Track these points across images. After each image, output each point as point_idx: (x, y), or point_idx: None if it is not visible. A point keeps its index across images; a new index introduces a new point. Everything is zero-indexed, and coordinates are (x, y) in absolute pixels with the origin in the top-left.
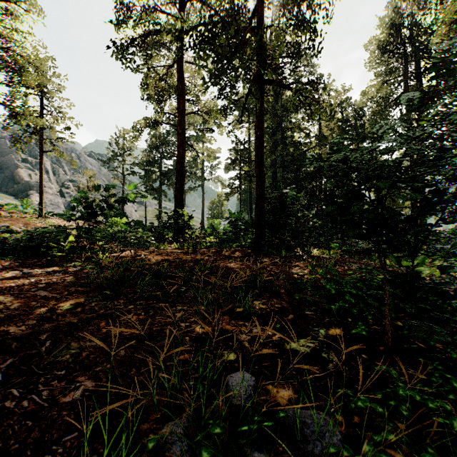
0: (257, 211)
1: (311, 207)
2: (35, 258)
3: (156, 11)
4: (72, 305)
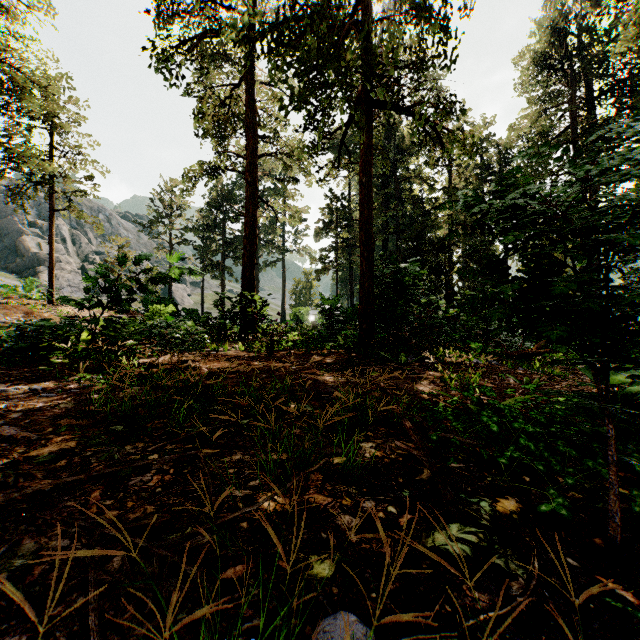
0: (362, 294)
1: (438, 290)
2: (26, 366)
3: (215, 4)
4: (52, 455)
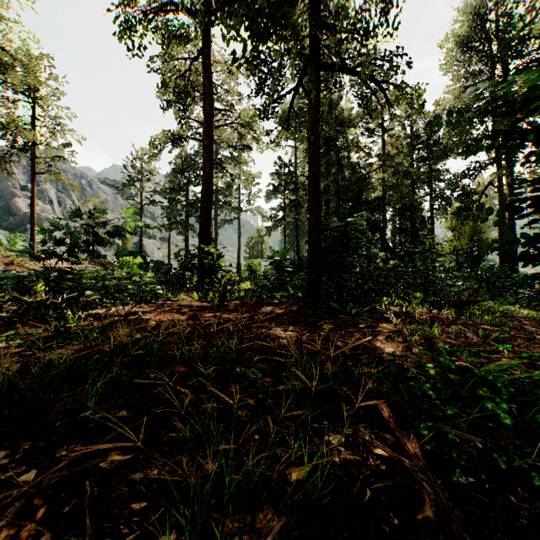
0: (311, 247)
1: (374, 244)
2: None
3: None
4: None
